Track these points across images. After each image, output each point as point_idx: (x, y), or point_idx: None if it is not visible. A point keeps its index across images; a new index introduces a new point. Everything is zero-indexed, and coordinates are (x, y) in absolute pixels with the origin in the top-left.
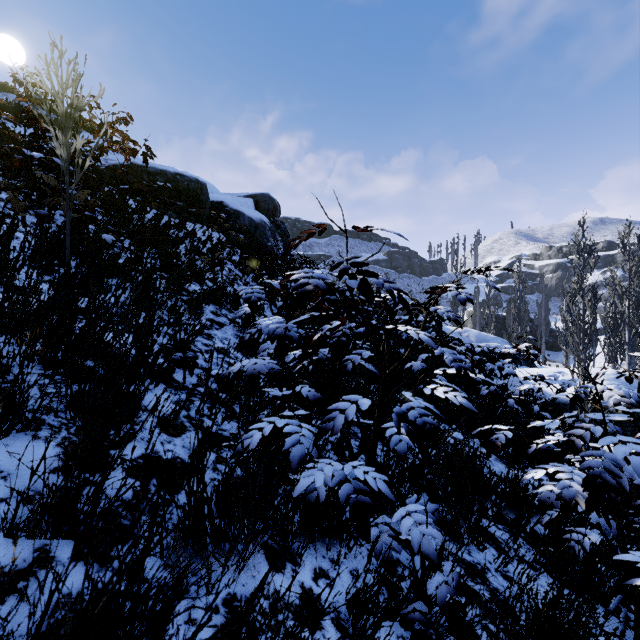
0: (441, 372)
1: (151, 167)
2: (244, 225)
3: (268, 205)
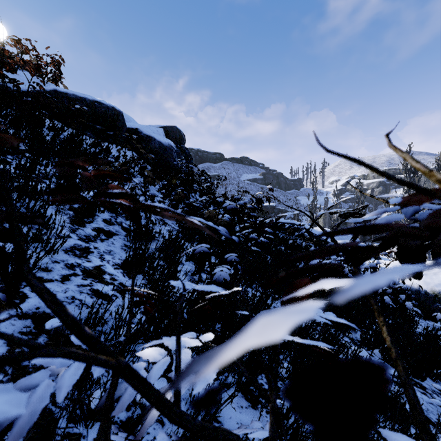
0: None
1: (72, 94)
2: (155, 147)
3: (175, 135)
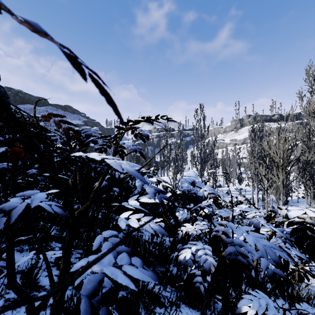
0: (137, 203)
1: None
2: None
3: None
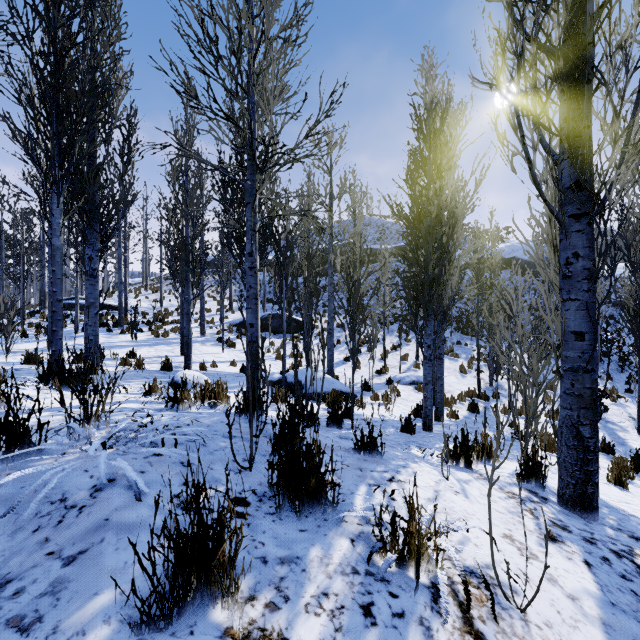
0: None
1: None
2: (521, 265)
3: None
